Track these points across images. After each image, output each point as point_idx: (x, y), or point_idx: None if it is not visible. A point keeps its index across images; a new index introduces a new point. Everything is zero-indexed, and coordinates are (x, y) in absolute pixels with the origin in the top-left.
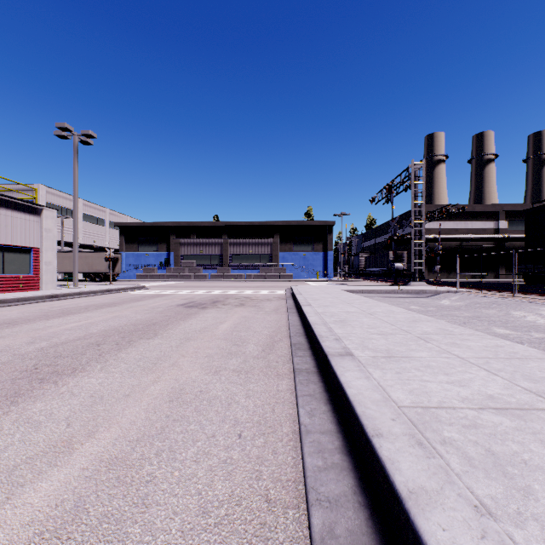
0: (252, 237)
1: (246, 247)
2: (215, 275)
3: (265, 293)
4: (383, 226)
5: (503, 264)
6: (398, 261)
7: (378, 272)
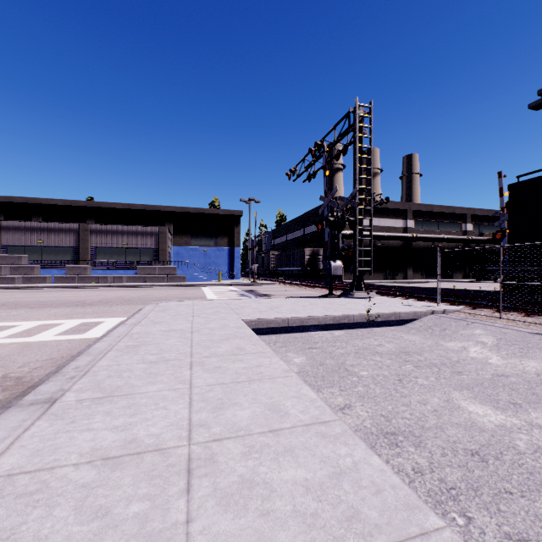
0: (133, 225)
1: (118, 237)
2: (61, 277)
3: (45, 336)
4: (295, 221)
5: (411, 264)
6: (335, 257)
7: (291, 273)
